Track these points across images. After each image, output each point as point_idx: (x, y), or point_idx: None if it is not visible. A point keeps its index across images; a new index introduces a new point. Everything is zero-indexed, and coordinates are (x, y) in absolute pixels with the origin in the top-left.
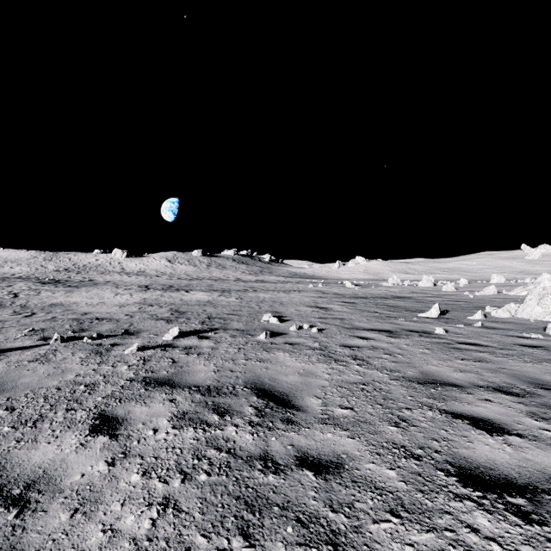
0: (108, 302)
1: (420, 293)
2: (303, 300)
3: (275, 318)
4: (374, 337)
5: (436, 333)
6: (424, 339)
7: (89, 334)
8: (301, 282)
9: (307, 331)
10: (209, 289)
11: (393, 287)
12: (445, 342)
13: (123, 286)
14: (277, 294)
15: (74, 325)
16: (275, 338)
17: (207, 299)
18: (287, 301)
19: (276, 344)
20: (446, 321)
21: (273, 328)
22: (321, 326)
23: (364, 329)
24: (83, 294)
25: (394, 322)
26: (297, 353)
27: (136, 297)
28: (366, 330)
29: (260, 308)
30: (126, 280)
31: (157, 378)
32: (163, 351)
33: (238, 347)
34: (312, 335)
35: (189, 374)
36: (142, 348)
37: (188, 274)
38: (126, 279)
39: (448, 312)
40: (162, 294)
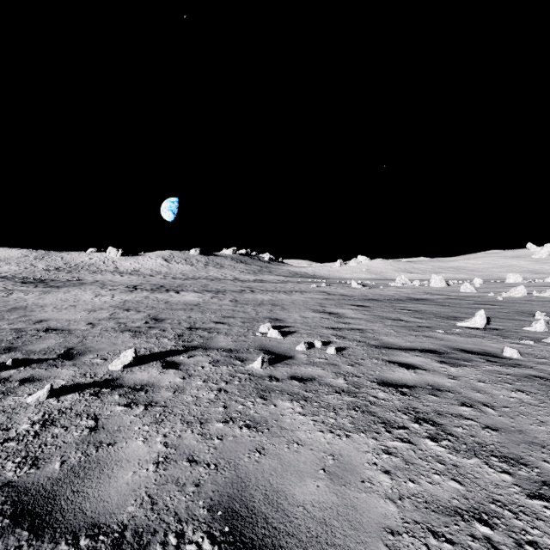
0: (80, 305)
1: (437, 294)
2: (307, 303)
3: (276, 330)
4: (421, 365)
5: (507, 356)
6: (500, 369)
7: (10, 357)
8: (303, 282)
9: (321, 351)
10: (202, 290)
11: (403, 287)
12: (536, 374)
13: (110, 286)
14: (277, 296)
15: (7, 339)
16: (275, 367)
17: (196, 301)
18: (290, 304)
19: (278, 381)
20: (501, 334)
21: (273, 346)
22: (338, 343)
23: (399, 348)
24: (59, 295)
25: (433, 335)
26: (313, 403)
27: (117, 299)
28: (402, 349)
29: (257, 314)
30: (117, 279)
31: (28, 489)
32: (91, 397)
33: (218, 387)
34: (330, 360)
35: (103, 471)
36: (64, 388)
37: (184, 273)
38: (117, 278)
39: (491, 320)
40: (147, 296)
